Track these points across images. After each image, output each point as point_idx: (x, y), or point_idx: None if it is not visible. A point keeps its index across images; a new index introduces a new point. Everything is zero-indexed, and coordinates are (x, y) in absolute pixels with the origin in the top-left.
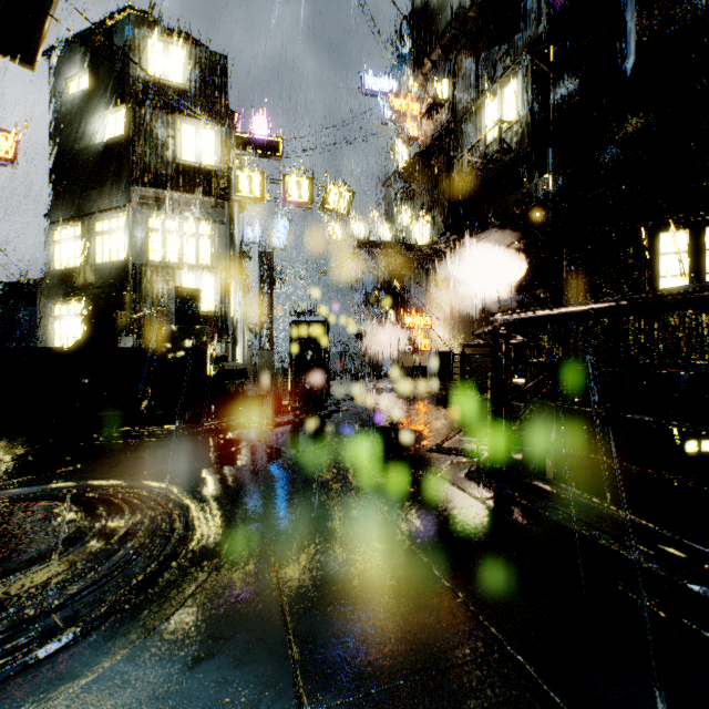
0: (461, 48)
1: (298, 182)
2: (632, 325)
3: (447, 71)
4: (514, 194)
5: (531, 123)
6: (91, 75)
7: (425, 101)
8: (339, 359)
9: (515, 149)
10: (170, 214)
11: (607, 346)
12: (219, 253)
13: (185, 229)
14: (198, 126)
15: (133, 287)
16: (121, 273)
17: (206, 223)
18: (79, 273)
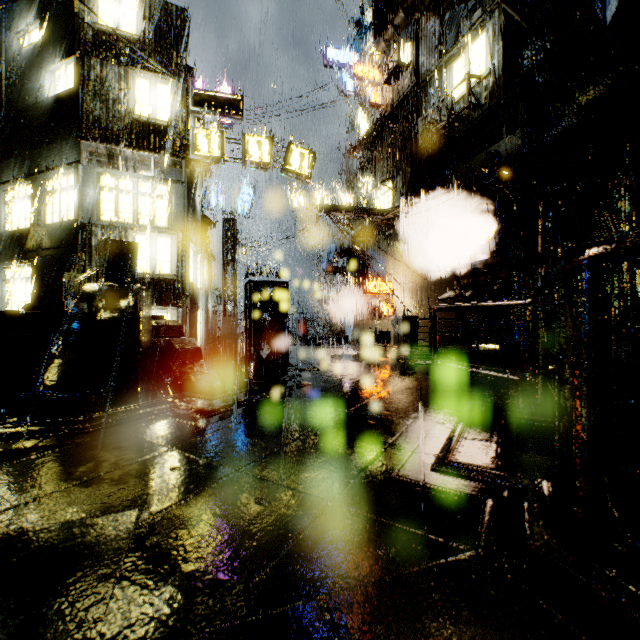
0: (424, 10)
1: (259, 141)
2: (616, 287)
3: (409, 34)
4: (481, 154)
5: (502, 75)
6: (41, 27)
7: (388, 66)
8: (302, 324)
9: (485, 104)
10: (123, 172)
11: None
12: (176, 214)
13: (140, 189)
14: (153, 80)
15: (82, 248)
16: (70, 233)
17: (162, 182)
18: (28, 234)
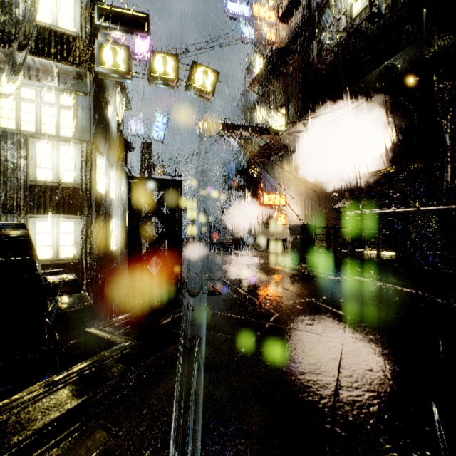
0: None
1: (164, 58)
2: None
3: None
4: (375, 70)
5: None
6: None
7: (282, 3)
8: (208, 231)
9: (386, 13)
10: (24, 79)
11: None
12: (82, 124)
13: (43, 98)
14: None
15: None
16: None
17: (67, 93)
18: None
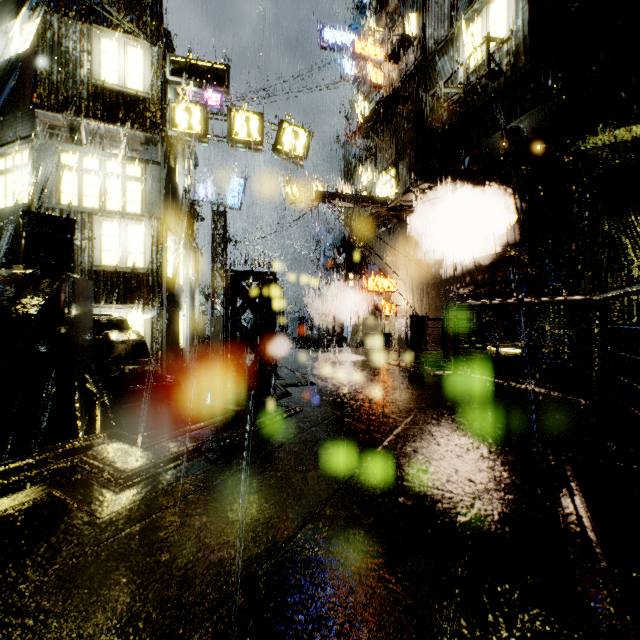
0: None
1: (246, 117)
2: None
3: (415, 3)
4: (499, 132)
5: (528, 36)
6: None
7: (391, 40)
8: (297, 324)
9: (507, 71)
10: (87, 148)
11: (637, 308)
12: (151, 198)
13: (108, 169)
14: (122, 42)
15: None
16: None
17: (135, 162)
18: None
